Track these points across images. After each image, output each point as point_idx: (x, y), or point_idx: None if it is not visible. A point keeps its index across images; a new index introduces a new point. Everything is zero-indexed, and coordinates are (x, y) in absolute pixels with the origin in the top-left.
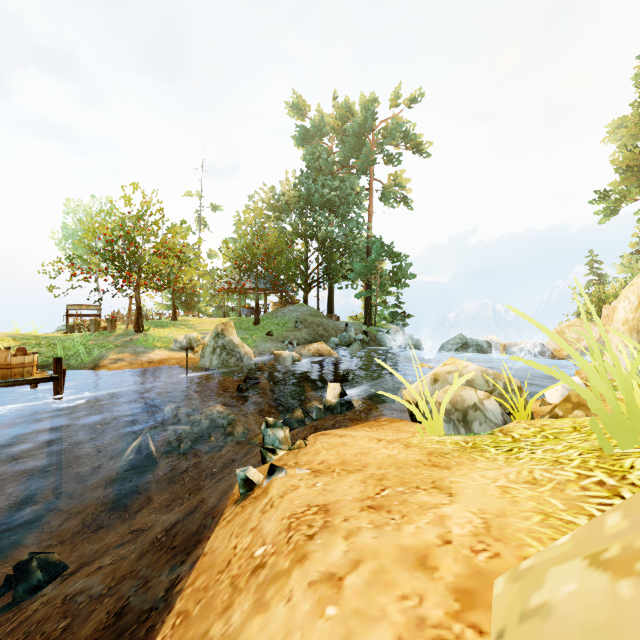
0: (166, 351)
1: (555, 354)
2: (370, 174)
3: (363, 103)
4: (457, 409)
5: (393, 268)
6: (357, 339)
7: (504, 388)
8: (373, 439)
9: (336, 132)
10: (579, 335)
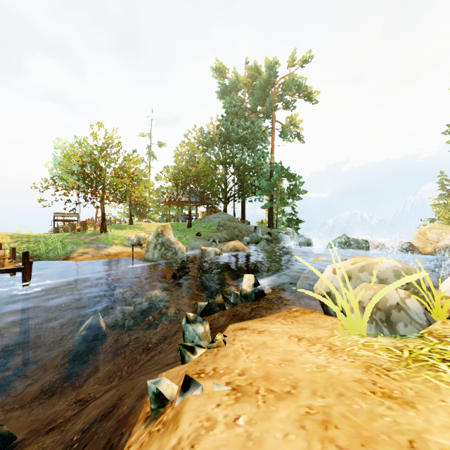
0: (121, 247)
1: (420, 250)
2: (272, 117)
3: (267, 65)
4: (379, 308)
5: (290, 186)
6: (263, 238)
7: (418, 285)
8: (292, 337)
9: (247, 87)
10: (439, 235)
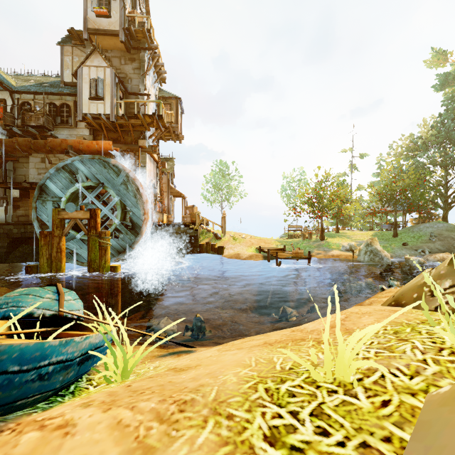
0: (338, 251)
1: None
2: None
3: None
4: None
5: None
6: None
7: None
8: None
9: None
10: None
